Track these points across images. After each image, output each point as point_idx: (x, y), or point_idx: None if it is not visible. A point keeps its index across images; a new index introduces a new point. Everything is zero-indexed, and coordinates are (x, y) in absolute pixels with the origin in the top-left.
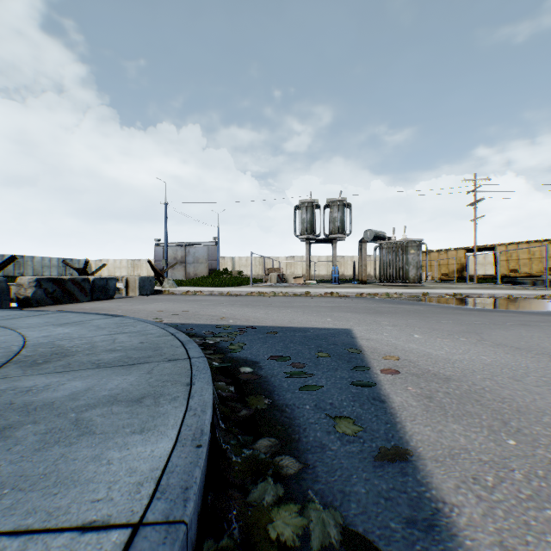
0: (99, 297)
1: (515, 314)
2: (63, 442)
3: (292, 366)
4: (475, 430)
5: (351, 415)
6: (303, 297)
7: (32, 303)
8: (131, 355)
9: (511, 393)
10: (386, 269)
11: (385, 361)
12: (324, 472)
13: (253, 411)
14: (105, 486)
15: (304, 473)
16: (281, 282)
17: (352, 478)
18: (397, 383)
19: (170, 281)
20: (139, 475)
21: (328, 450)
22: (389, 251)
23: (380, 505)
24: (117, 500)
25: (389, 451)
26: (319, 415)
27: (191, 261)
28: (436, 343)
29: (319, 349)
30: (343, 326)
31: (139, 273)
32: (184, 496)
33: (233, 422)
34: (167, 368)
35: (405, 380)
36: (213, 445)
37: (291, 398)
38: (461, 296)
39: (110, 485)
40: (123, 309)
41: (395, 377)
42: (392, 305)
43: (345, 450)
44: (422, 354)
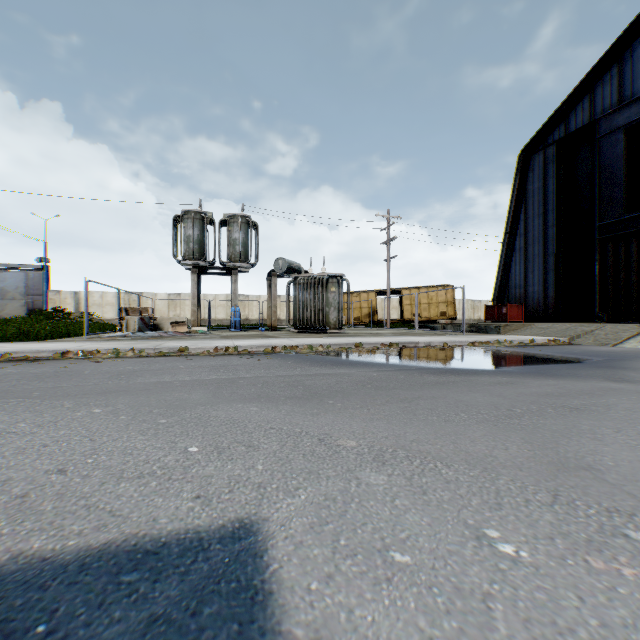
0: None
1: (506, 378)
2: None
3: None
4: None
5: None
6: (173, 358)
7: None
8: None
9: None
10: (303, 312)
11: None
12: None
13: None
14: None
15: None
16: (147, 330)
17: None
18: None
19: None
20: None
21: None
22: (306, 288)
23: None
24: None
25: None
26: None
27: None
28: None
29: None
30: (229, 504)
31: None
32: None
33: None
34: None
35: None
36: None
37: None
38: (398, 346)
39: None
40: None
41: None
42: (326, 369)
43: None
44: None
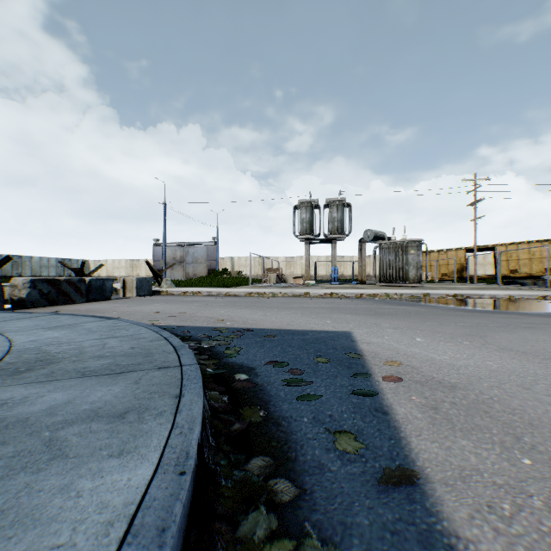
0: (95, 298)
1: (517, 316)
2: (30, 469)
3: (289, 373)
4: (486, 446)
5: (352, 429)
6: (302, 298)
7: (26, 304)
8: (120, 362)
9: (522, 404)
10: (386, 270)
11: (387, 367)
12: (322, 498)
13: (247, 424)
14: (69, 527)
15: (300, 500)
16: (280, 283)
17: (354, 506)
18: (400, 392)
19: (169, 281)
20: (110, 512)
21: (327, 471)
22: (389, 252)
23: (386, 541)
24: (81, 546)
25: (394, 473)
26: (318, 429)
27: (190, 261)
28: (439, 347)
29: (318, 353)
30: (342, 329)
31: (138, 273)
32: (160, 540)
33: (225, 438)
34: (156, 377)
35: (408, 389)
36: (199, 469)
37: (288, 409)
38: (462, 297)
39: (75, 526)
40: (119, 310)
41: (398, 385)
42: (392, 306)
43: (346, 471)
44: (425, 359)
